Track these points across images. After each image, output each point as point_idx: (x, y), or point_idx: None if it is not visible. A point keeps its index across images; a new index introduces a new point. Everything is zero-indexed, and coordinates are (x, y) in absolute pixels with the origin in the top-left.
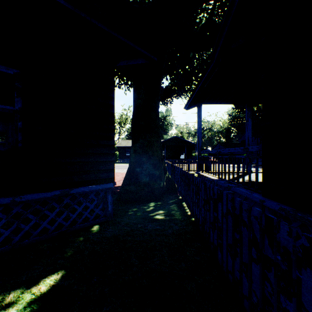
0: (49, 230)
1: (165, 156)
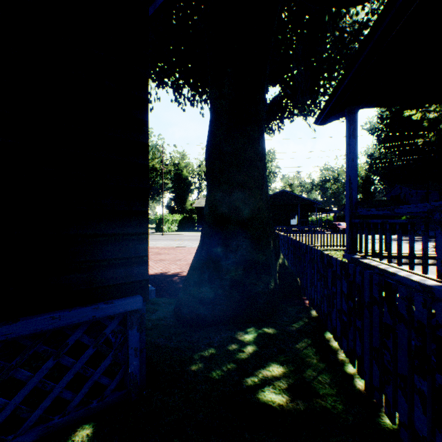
0: None
1: None
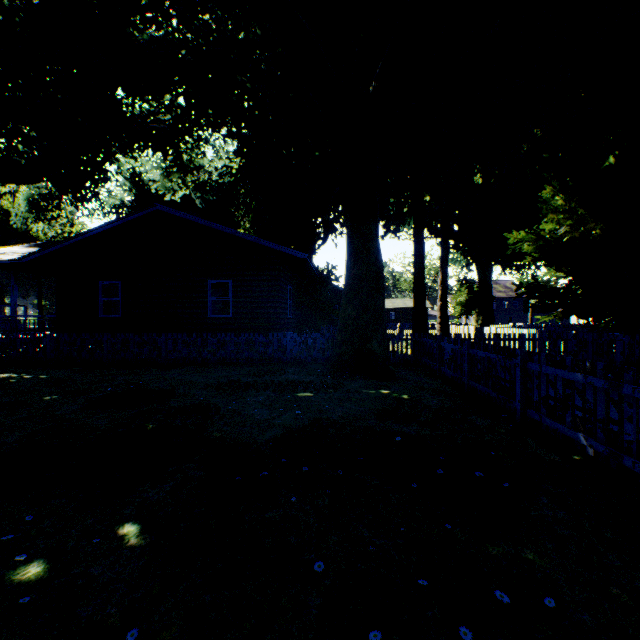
0: None
1: None
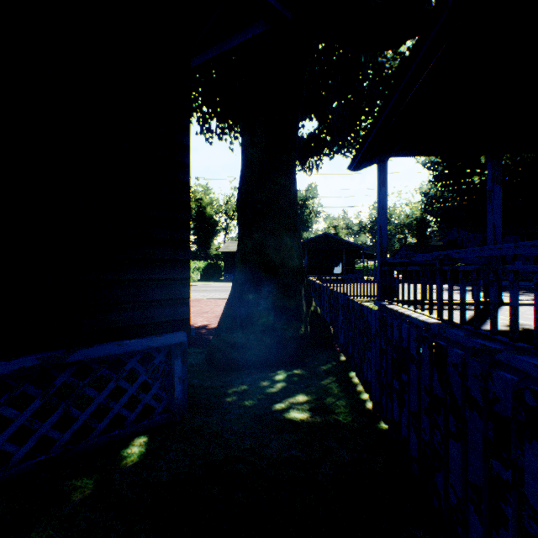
0: (13, 458)
1: (306, 270)
